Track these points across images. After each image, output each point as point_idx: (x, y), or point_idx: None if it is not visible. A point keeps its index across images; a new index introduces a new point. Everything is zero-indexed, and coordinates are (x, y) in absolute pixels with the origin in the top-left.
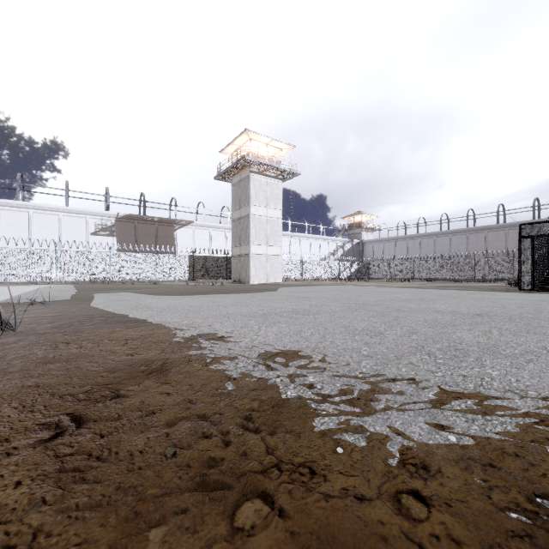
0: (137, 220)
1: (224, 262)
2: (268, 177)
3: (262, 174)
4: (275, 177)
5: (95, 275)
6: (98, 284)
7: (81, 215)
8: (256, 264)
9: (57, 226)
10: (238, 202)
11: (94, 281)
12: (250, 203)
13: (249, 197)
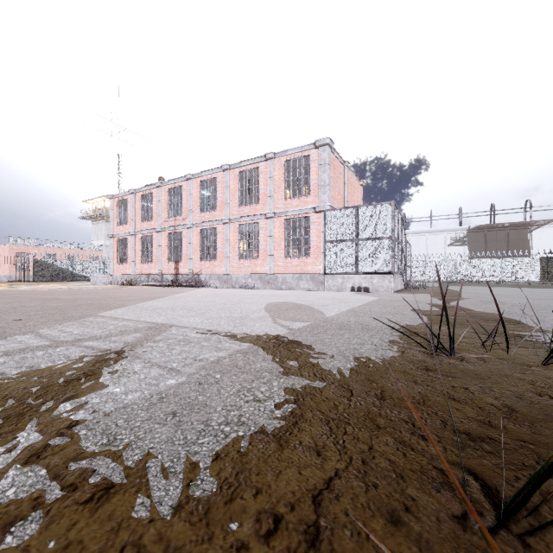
0: (487, 228)
1: None
2: None
3: None
4: None
5: (450, 277)
6: (451, 283)
7: (440, 233)
8: None
9: (424, 243)
10: None
11: (449, 281)
12: None
13: None
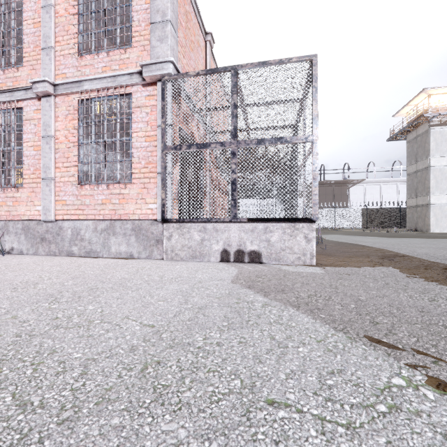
0: (319, 184)
1: (397, 212)
2: None
3: (445, 124)
4: None
5: None
6: None
7: None
8: (436, 214)
9: None
10: (413, 157)
11: None
12: (429, 156)
13: (427, 151)
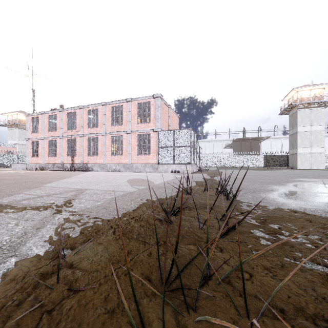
0: (241, 140)
1: (285, 157)
2: (312, 108)
3: (307, 107)
4: (318, 107)
5: (224, 164)
6: (224, 167)
7: (220, 141)
8: (301, 158)
9: (212, 146)
10: (291, 126)
11: (223, 167)
12: (297, 126)
13: (296, 123)
